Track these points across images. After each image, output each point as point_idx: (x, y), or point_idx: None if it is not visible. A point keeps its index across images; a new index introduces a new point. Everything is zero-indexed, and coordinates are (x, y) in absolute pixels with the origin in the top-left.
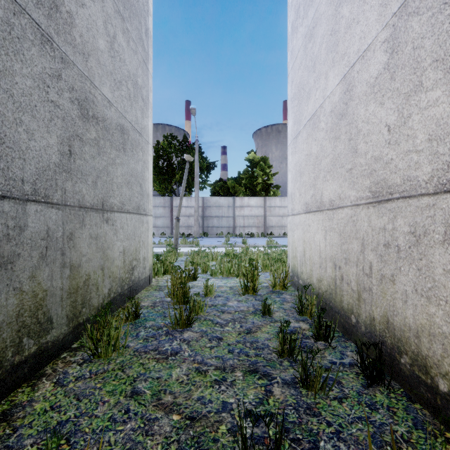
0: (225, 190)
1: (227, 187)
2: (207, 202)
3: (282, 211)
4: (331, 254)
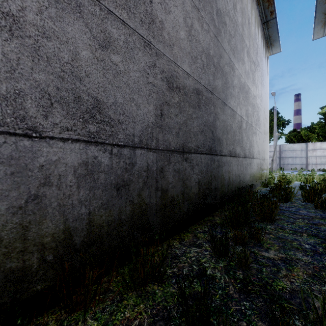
0: (298, 138)
1: (300, 135)
2: (283, 147)
3: None
4: None
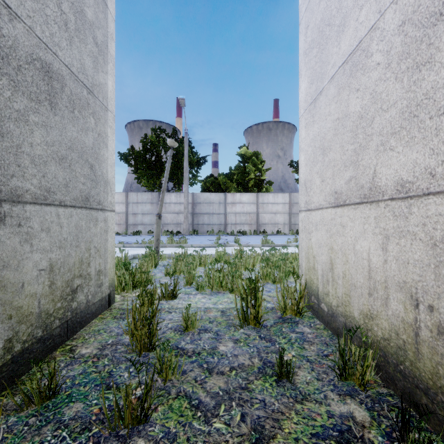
0: (216, 186)
1: (218, 183)
2: (197, 198)
3: (275, 208)
4: (402, 278)
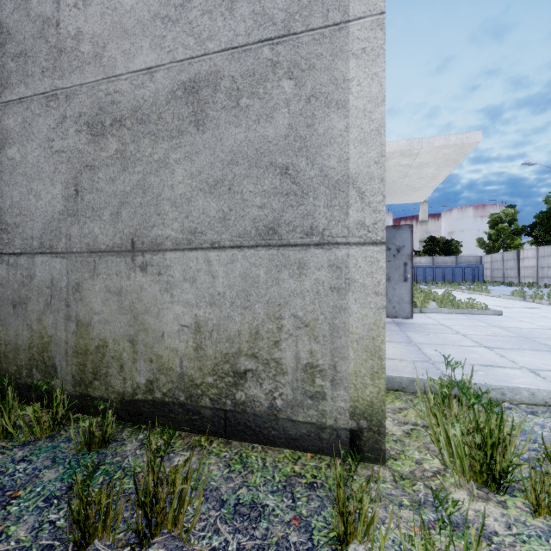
0: None
1: None
2: None
3: None
4: None
